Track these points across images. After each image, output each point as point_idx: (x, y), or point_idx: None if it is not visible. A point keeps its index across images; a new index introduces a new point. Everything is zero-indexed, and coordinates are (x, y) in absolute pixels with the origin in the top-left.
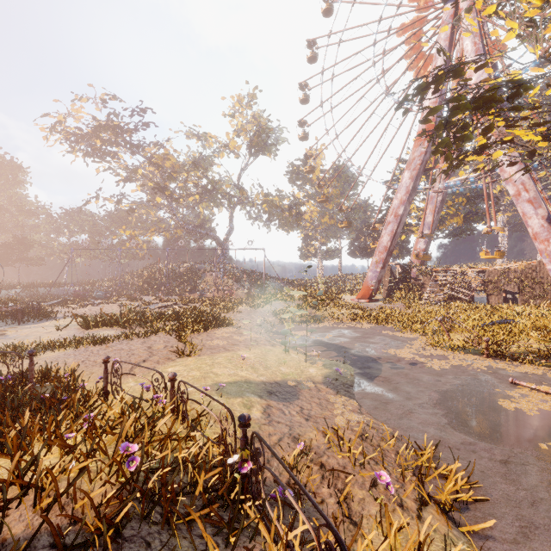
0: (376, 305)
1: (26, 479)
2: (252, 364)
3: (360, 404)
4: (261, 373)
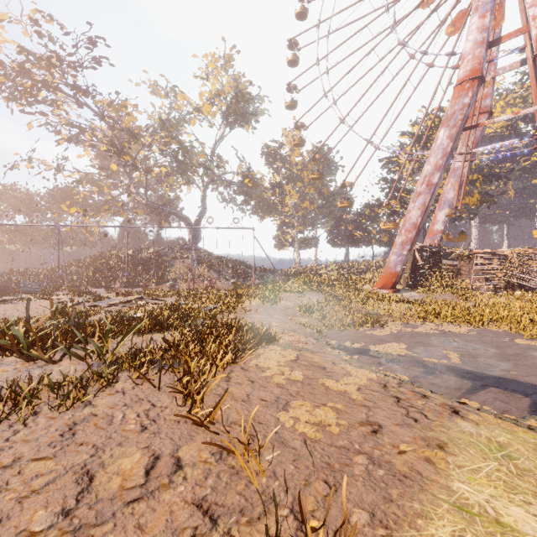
0: (414, 296)
1: None
2: None
3: None
4: None
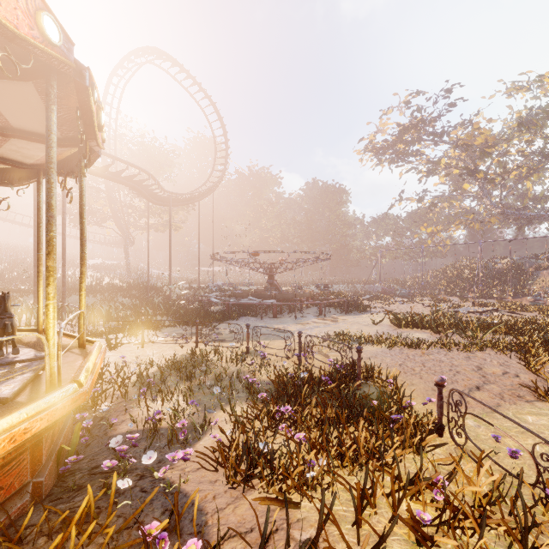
0: None
1: None
2: None
3: None
4: None
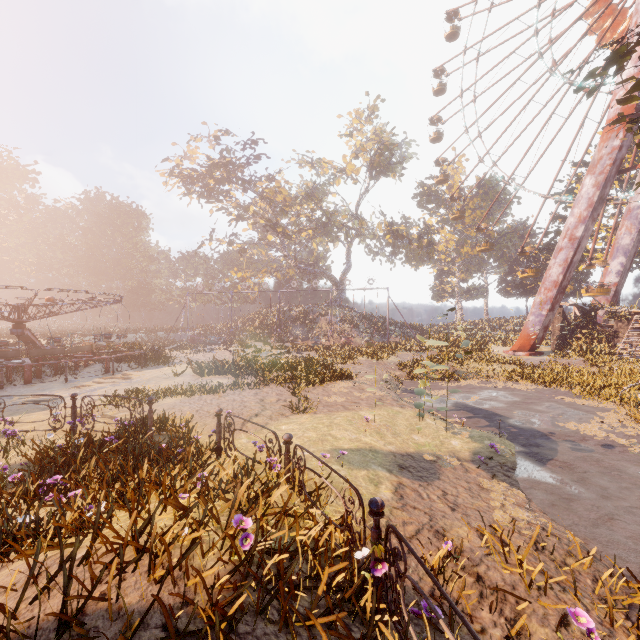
0: (541, 359)
1: (142, 539)
2: (377, 429)
3: (528, 496)
4: (389, 440)
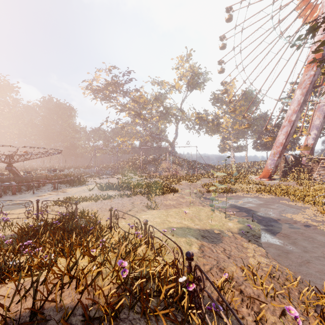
0: (274, 182)
1: (72, 272)
2: (191, 217)
3: (266, 251)
4: (196, 223)
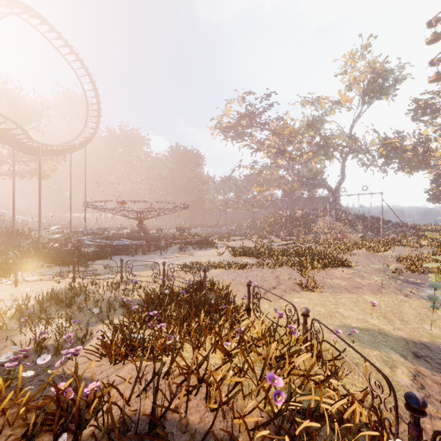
0: None
1: (201, 370)
2: (384, 313)
3: None
4: (397, 326)
